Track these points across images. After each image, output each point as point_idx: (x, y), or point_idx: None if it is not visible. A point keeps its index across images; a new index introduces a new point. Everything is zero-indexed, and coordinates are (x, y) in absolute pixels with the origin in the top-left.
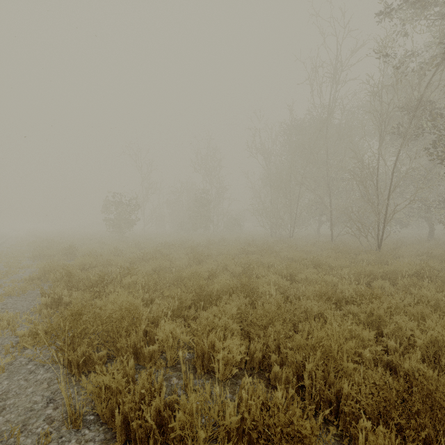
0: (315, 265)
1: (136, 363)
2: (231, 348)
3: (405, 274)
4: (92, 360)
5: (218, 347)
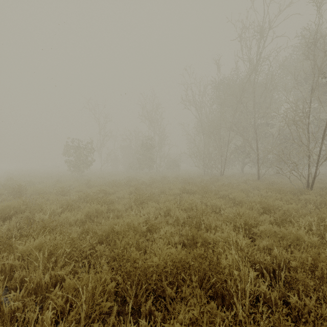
0: (263, 209)
1: None
2: None
3: None
4: None
5: None
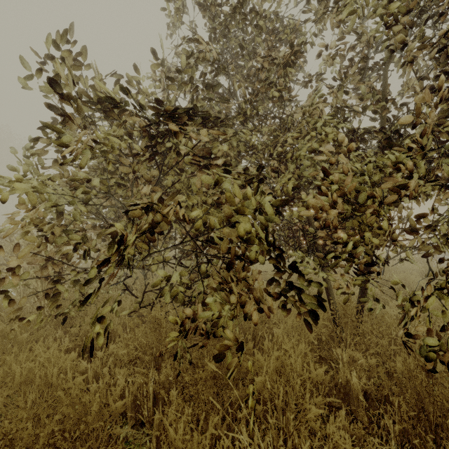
0: None
1: None
2: None
3: None
4: None
5: None
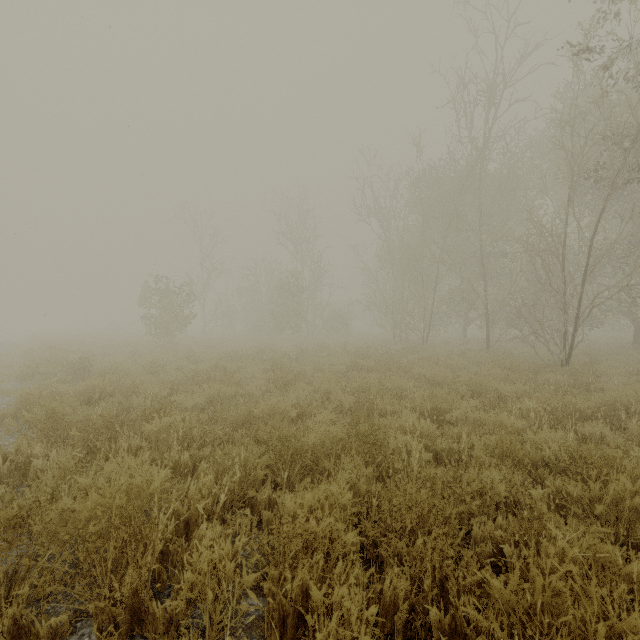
0: (473, 392)
1: (138, 632)
2: (345, 609)
3: (630, 410)
4: (34, 635)
5: (317, 602)
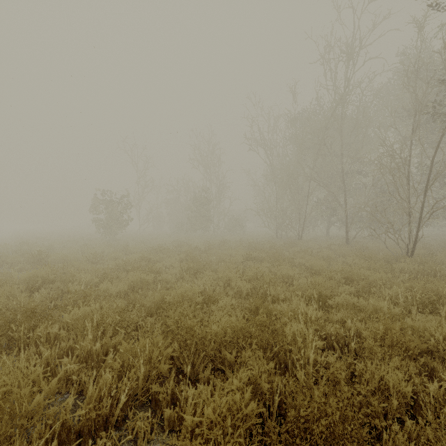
0: (345, 279)
1: None
2: None
3: None
4: None
5: None
